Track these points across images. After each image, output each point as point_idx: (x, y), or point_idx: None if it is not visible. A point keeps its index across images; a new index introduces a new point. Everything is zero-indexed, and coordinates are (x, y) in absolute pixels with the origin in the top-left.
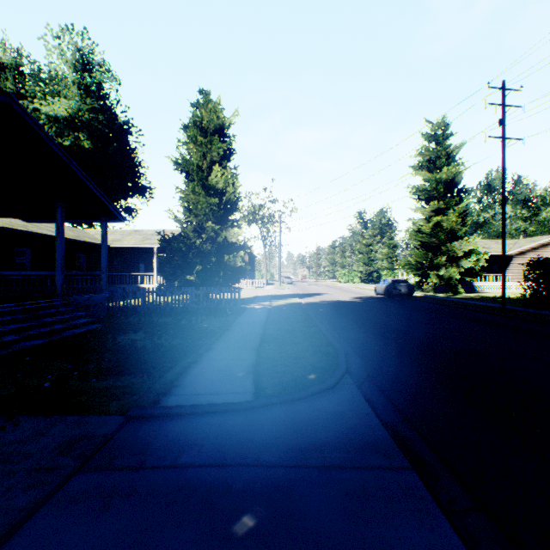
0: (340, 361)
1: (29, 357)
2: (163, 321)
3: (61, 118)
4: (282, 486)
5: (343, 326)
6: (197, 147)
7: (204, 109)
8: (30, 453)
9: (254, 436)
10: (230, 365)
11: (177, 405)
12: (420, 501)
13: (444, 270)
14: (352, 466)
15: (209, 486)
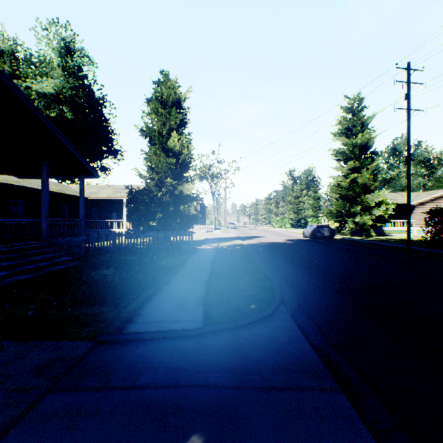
0: (276, 293)
1: (17, 289)
2: (130, 259)
3: (48, 94)
4: (227, 406)
5: (277, 263)
6: (158, 117)
7: (164, 86)
8: (10, 374)
9: (203, 360)
10: (184, 297)
11: (138, 331)
12: (349, 420)
13: (359, 217)
14: (288, 387)
15: (163, 406)
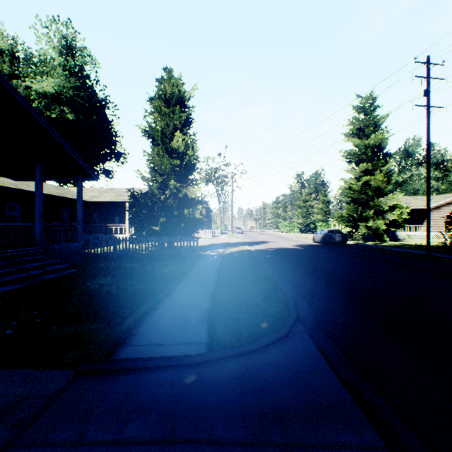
0: (290, 307)
1: (2, 301)
2: (130, 267)
3: (49, 94)
4: None
5: (289, 271)
6: (161, 116)
7: (168, 84)
8: None
9: (207, 400)
10: (186, 312)
11: (130, 358)
12: None
13: (372, 222)
14: (318, 444)
15: None
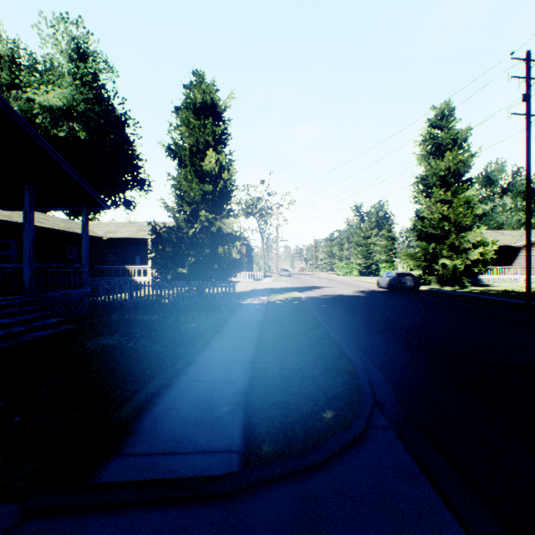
0: (363, 384)
1: None
2: (148, 320)
3: (55, 108)
4: None
5: (352, 326)
6: (189, 130)
7: (198, 90)
8: None
9: None
10: (214, 391)
11: (116, 481)
12: None
13: (450, 262)
14: None
15: None
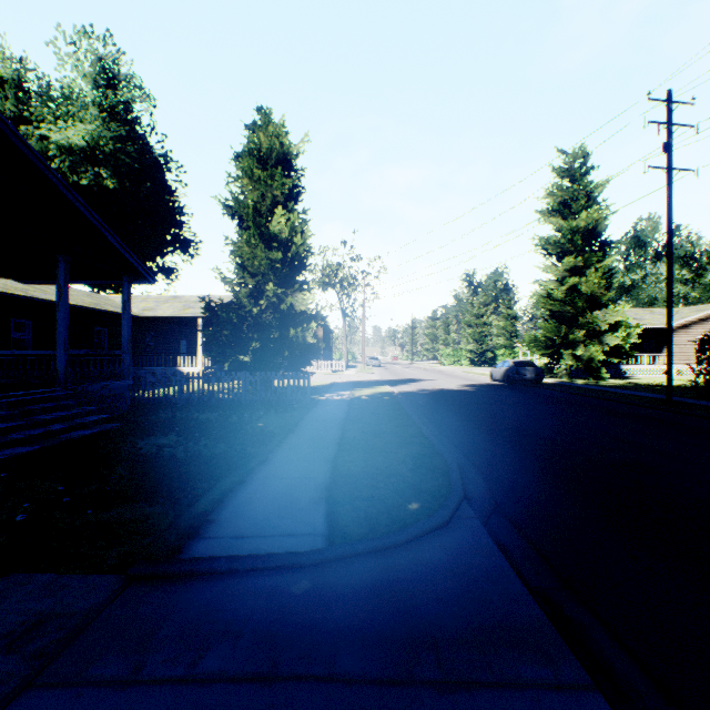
0: (454, 480)
1: (7, 472)
2: (205, 418)
3: (77, 148)
4: None
5: (452, 425)
6: (253, 183)
7: (263, 132)
8: None
9: (326, 618)
10: (293, 487)
11: (207, 556)
12: None
13: (583, 348)
14: (492, 681)
15: None
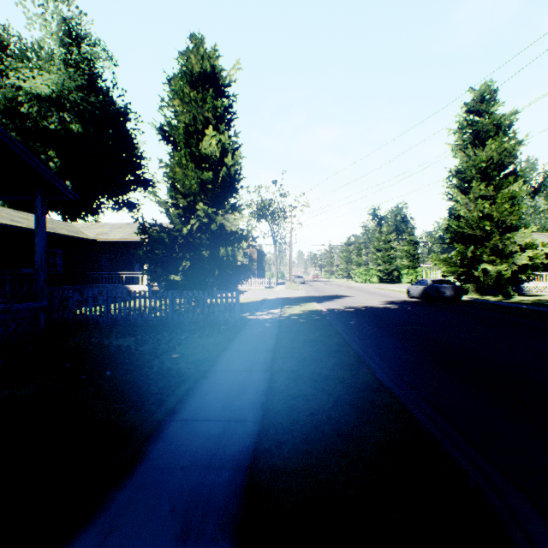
0: None
1: None
2: (116, 346)
3: (44, 96)
4: None
5: (406, 360)
6: (184, 105)
7: (194, 55)
8: None
9: None
10: None
11: None
12: None
13: (493, 268)
14: None
15: None
